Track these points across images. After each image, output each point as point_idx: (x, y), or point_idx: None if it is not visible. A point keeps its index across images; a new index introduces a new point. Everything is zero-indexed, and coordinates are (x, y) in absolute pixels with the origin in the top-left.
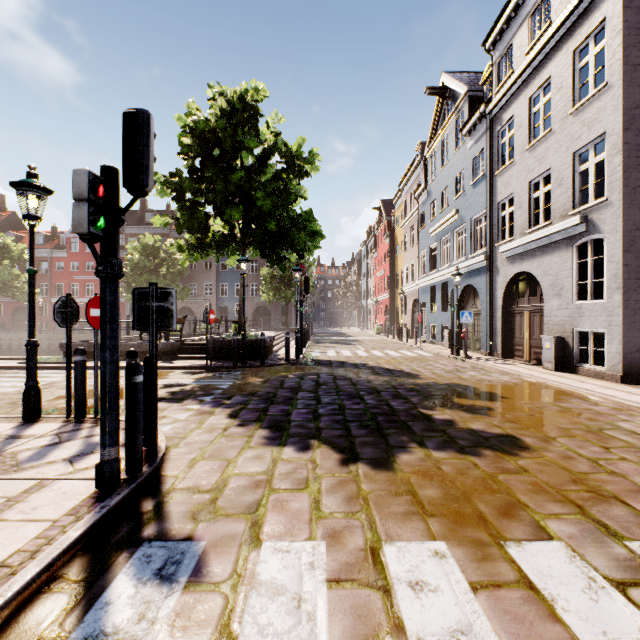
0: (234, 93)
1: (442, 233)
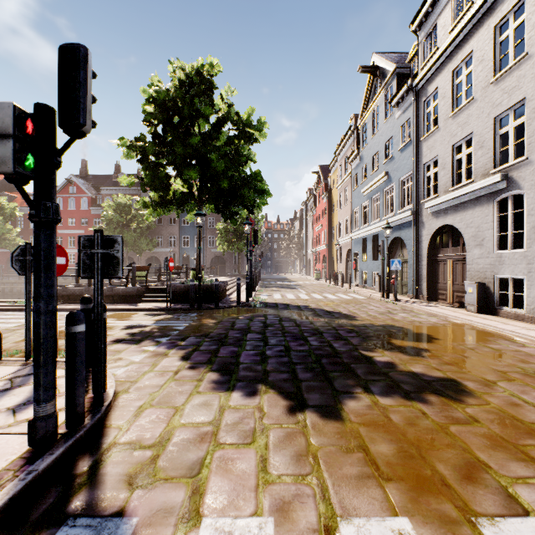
0: (192, 68)
1: (373, 192)
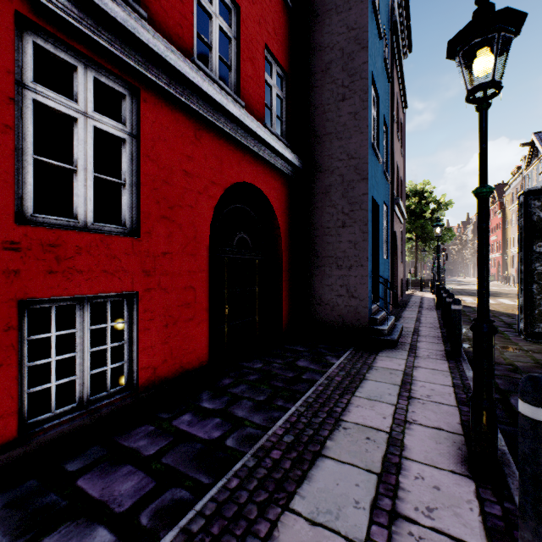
0: (416, 186)
1: None
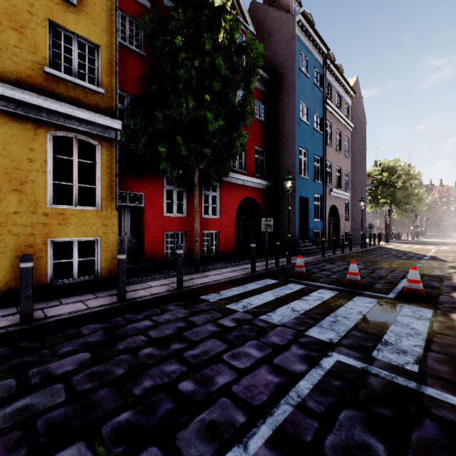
0: (388, 163)
1: None
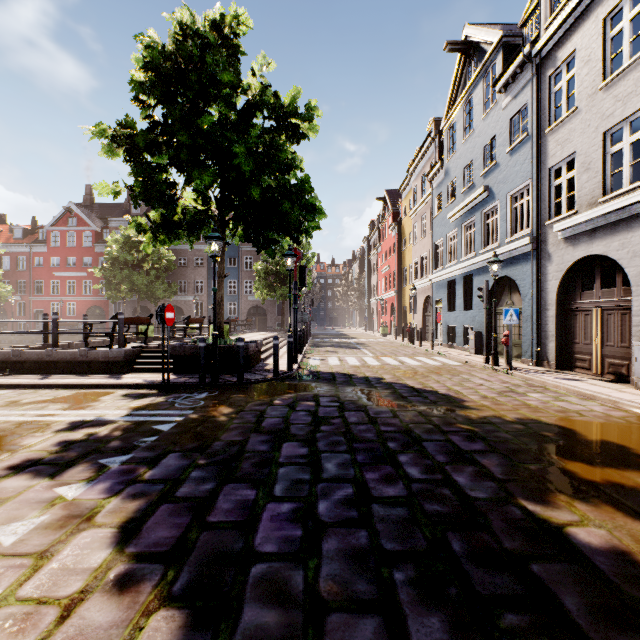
0: (206, 21)
1: (464, 217)
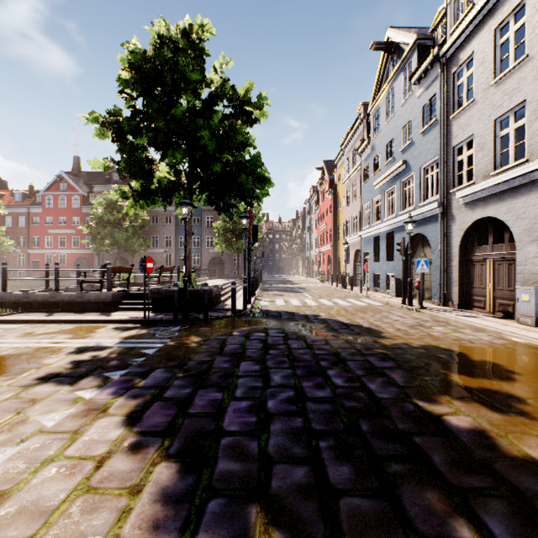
0: (178, 29)
1: (387, 185)
